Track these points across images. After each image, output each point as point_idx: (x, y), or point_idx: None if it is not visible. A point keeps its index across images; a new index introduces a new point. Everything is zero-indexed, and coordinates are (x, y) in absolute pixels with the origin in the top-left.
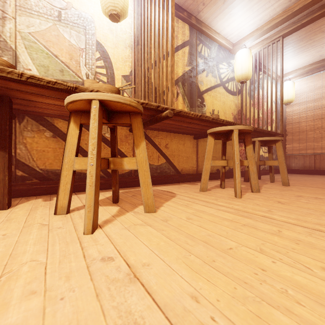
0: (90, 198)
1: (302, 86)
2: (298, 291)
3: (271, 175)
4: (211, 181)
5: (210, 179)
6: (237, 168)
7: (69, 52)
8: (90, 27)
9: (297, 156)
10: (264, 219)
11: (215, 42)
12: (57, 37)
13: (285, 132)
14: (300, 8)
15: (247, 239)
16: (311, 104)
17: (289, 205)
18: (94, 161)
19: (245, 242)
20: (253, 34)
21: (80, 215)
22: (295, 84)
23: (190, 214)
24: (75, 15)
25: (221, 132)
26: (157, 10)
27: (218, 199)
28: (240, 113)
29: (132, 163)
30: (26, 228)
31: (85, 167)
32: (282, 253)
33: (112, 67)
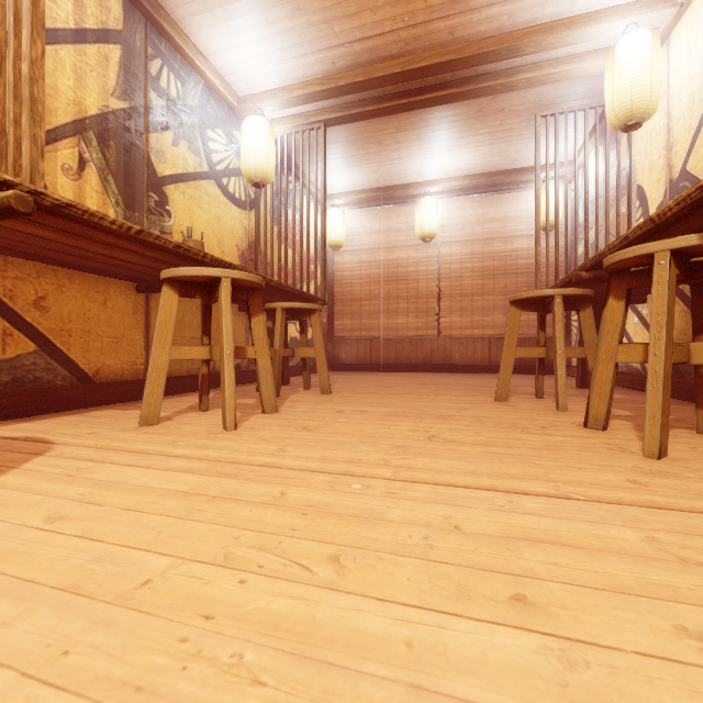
0: None
1: (356, 223)
2: (267, 643)
3: (305, 376)
4: (185, 396)
5: (185, 391)
6: (229, 365)
7: None
8: None
9: (350, 341)
10: (265, 471)
11: (198, 74)
12: None
13: (332, 298)
14: (348, 85)
15: (205, 538)
16: (366, 257)
17: (318, 433)
18: None
19: (196, 549)
20: (276, 94)
21: None
22: (346, 216)
23: (69, 502)
24: None
25: (196, 281)
26: None
27: (181, 440)
28: (254, 249)
29: None
30: None
31: None
32: (268, 550)
33: None
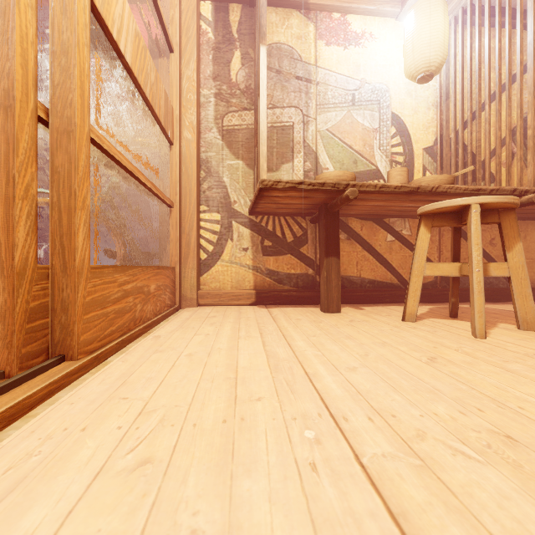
0: (480, 304)
1: None
2: None
3: None
4: None
5: None
6: None
7: (362, 138)
8: (384, 99)
9: None
10: None
11: None
12: (351, 125)
13: None
14: None
15: None
16: None
17: None
18: (480, 267)
19: None
20: None
21: (432, 324)
22: None
23: None
24: (368, 91)
25: None
26: (497, 48)
27: None
28: None
29: (502, 269)
30: (399, 328)
31: (438, 274)
32: None
33: (410, 141)
